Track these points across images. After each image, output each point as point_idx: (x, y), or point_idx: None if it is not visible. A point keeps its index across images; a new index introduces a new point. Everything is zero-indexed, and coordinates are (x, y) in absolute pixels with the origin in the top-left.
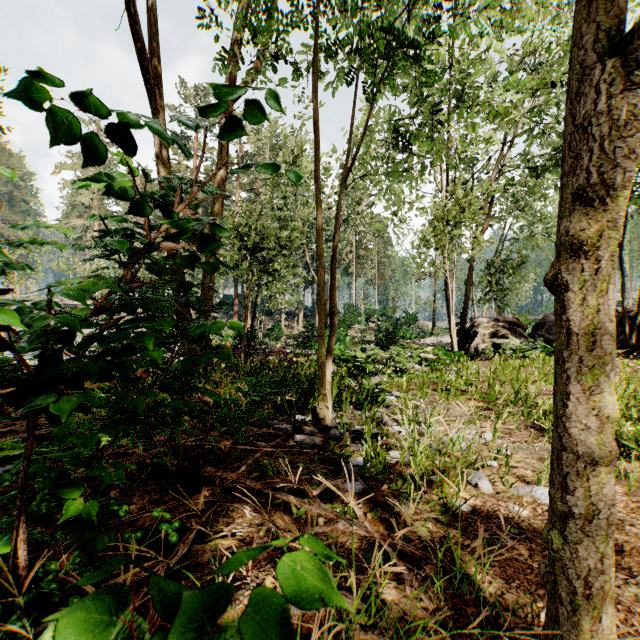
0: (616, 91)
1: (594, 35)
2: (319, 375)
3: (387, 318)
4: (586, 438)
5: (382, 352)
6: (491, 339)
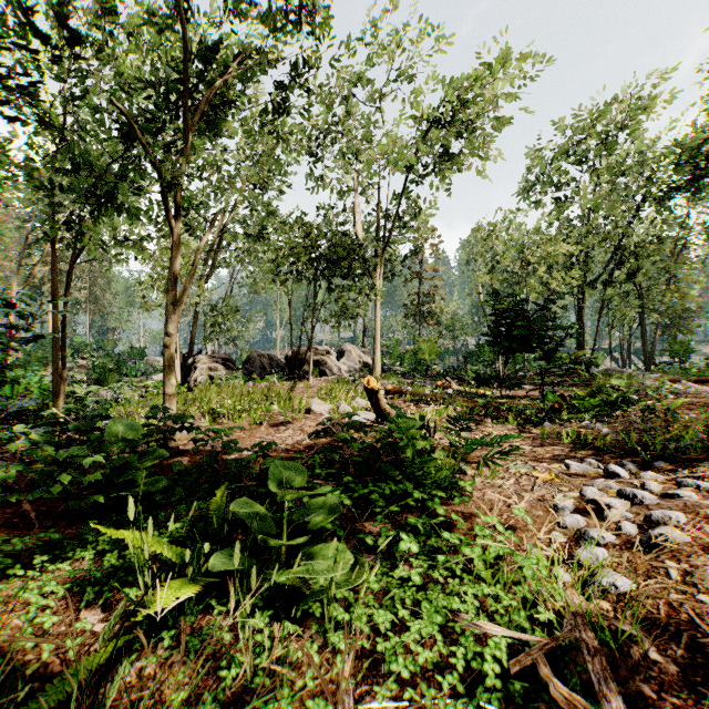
0: (173, 314)
1: (170, 298)
2: (54, 400)
3: (105, 353)
4: (169, 390)
5: (101, 391)
6: (208, 372)
